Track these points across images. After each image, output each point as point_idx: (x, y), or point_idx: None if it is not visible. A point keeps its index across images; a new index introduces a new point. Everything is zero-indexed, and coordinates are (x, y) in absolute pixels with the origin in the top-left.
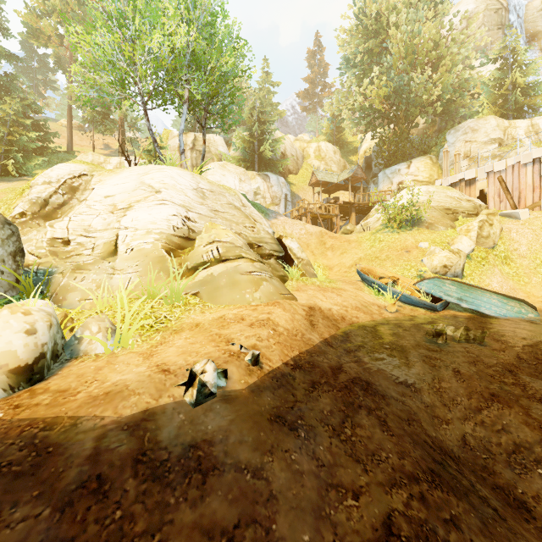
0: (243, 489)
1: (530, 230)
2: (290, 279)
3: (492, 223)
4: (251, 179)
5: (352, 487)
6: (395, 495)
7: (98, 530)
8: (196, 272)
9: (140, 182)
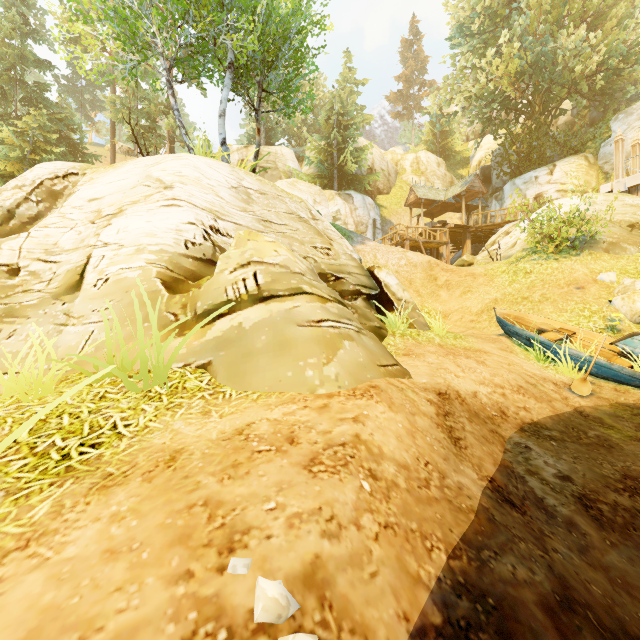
0: None
1: None
2: (390, 334)
3: None
4: (329, 201)
5: None
6: None
7: None
8: (202, 321)
9: (144, 176)
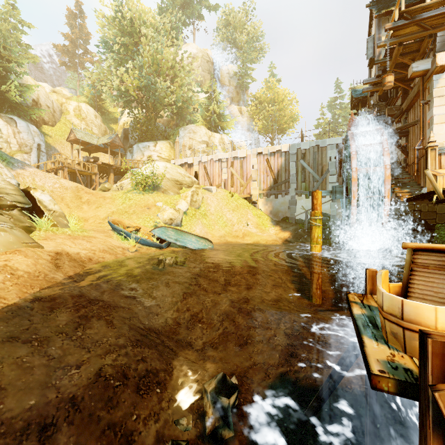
0: None
1: (216, 199)
2: (37, 230)
3: (198, 193)
4: None
5: (77, 363)
6: (107, 358)
7: None
8: None
9: None
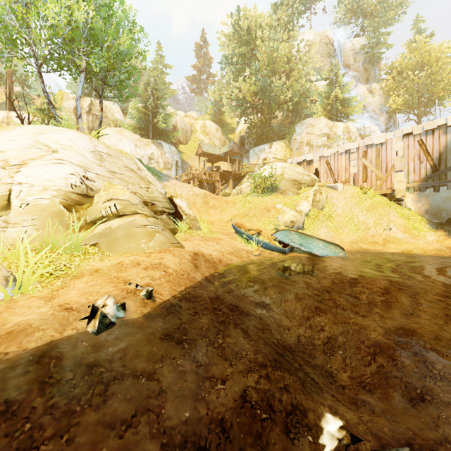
0: (139, 390)
1: (343, 198)
2: (179, 232)
3: (321, 192)
4: (146, 146)
5: (221, 377)
6: (249, 377)
7: (9, 442)
8: (95, 225)
9: (35, 141)
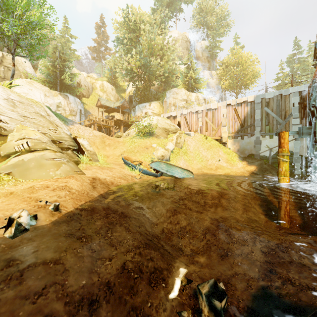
0: (48, 271)
1: (194, 141)
2: (81, 163)
3: (181, 137)
4: (55, 96)
5: (109, 257)
6: (128, 255)
7: None
8: (9, 158)
9: None
